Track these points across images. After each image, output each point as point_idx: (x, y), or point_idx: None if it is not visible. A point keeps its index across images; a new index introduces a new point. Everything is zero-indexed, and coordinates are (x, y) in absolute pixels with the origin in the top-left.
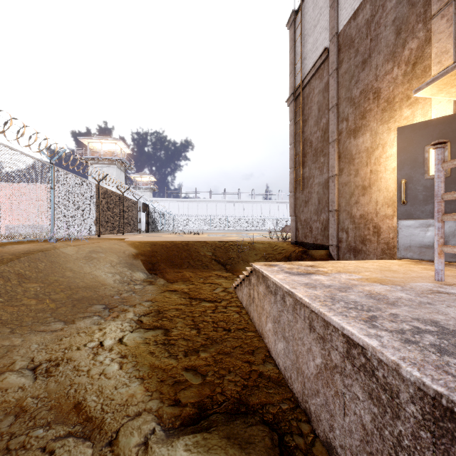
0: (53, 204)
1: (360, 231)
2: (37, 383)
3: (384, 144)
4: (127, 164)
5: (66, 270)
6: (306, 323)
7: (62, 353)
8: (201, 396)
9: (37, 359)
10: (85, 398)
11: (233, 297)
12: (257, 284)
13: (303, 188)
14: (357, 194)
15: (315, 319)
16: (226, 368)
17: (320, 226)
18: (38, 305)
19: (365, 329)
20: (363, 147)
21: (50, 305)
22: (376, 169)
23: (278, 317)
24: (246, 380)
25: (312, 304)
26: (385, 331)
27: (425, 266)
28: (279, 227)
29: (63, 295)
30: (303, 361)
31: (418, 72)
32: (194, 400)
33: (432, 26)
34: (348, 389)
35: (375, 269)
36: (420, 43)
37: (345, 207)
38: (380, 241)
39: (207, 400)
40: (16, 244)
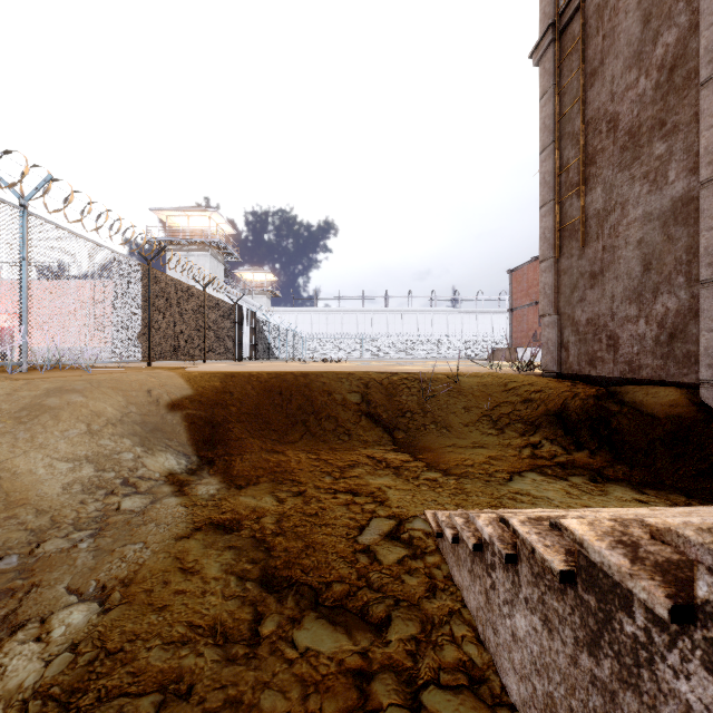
0: (25, 293)
1: None
2: None
3: None
4: (228, 251)
5: None
6: None
7: None
8: None
9: None
10: None
11: (434, 586)
12: None
13: (585, 242)
14: None
15: None
16: None
17: (654, 330)
18: None
19: None
20: None
21: None
22: None
23: None
24: None
25: None
26: None
27: None
28: (479, 354)
29: None
30: None
31: None
32: None
33: None
34: None
35: None
36: None
37: None
38: None
39: None
40: None
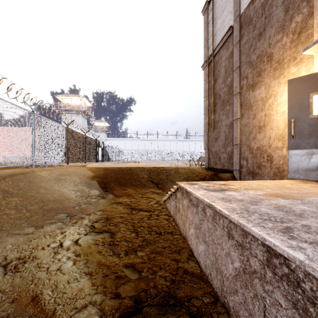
0: (33, 141)
1: (256, 159)
2: (5, 278)
3: (275, 94)
4: (89, 114)
5: (40, 188)
6: (224, 231)
7: (29, 252)
8: (137, 290)
9: (9, 257)
10: (42, 292)
11: (163, 208)
12: (182, 198)
13: (214, 129)
14: (254, 132)
15: (233, 228)
16: (158, 265)
17: (227, 156)
18: (16, 214)
19: (285, 240)
20: (259, 97)
21: (26, 214)
22: (269, 113)
23: (200, 225)
24: (174, 275)
25: (231, 216)
26: (305, 243)
27: (311, 184)
28: (195, 158)
29: (37, 206)
30: (222, 263)
31: (302, 39)
32: (132, 294)
33: (314, 2)
34: (268, 294)
35: (274, 187)
36: (304, 16)
37: (245, 142)
38: (272, 167)
39: (142, 293)
40: (6, 169)
